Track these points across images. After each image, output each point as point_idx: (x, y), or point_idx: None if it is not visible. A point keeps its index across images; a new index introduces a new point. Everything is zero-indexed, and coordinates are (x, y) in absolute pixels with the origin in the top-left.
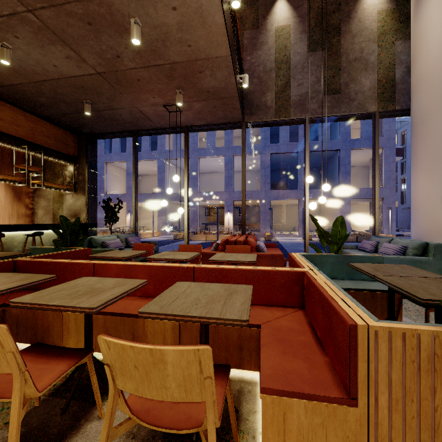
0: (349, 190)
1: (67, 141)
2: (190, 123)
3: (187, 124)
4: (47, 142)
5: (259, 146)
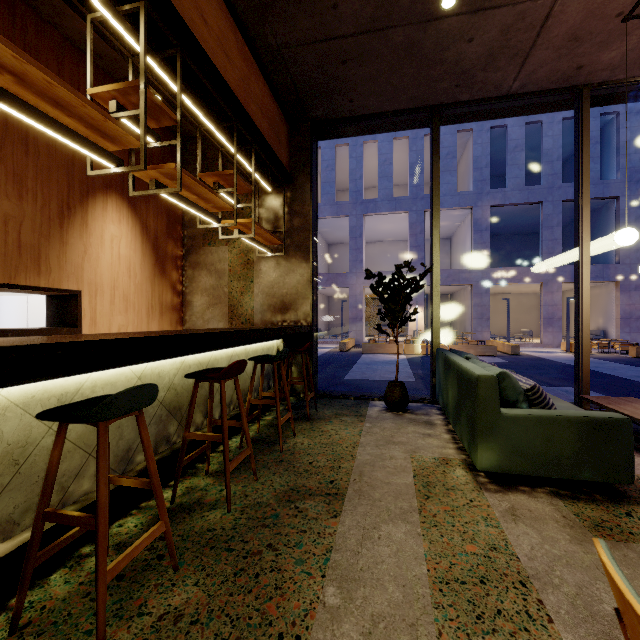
0: (636, 267)
1: (279, 134)
2: (613, 71)
3: (596, 77)
4: (260, 124)
5: (470, 194)
